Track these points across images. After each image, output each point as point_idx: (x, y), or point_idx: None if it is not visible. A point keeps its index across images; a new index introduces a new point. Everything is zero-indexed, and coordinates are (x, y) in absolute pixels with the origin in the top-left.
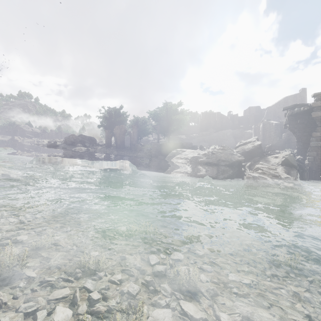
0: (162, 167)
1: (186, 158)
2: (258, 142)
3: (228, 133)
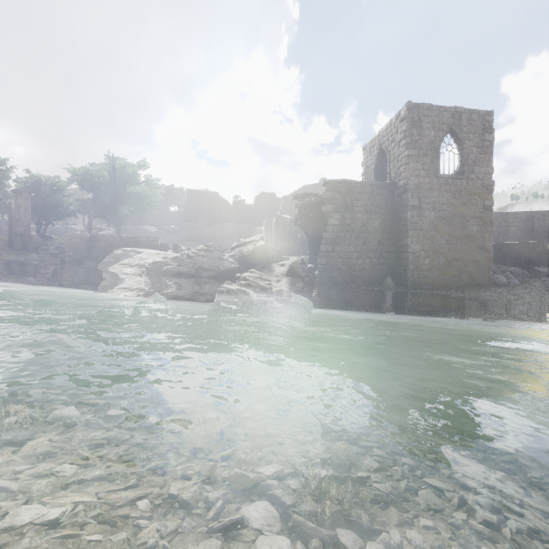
0: (87, 283)
1: (142, 266)
2: (261, 242)
3: (231, 229)
